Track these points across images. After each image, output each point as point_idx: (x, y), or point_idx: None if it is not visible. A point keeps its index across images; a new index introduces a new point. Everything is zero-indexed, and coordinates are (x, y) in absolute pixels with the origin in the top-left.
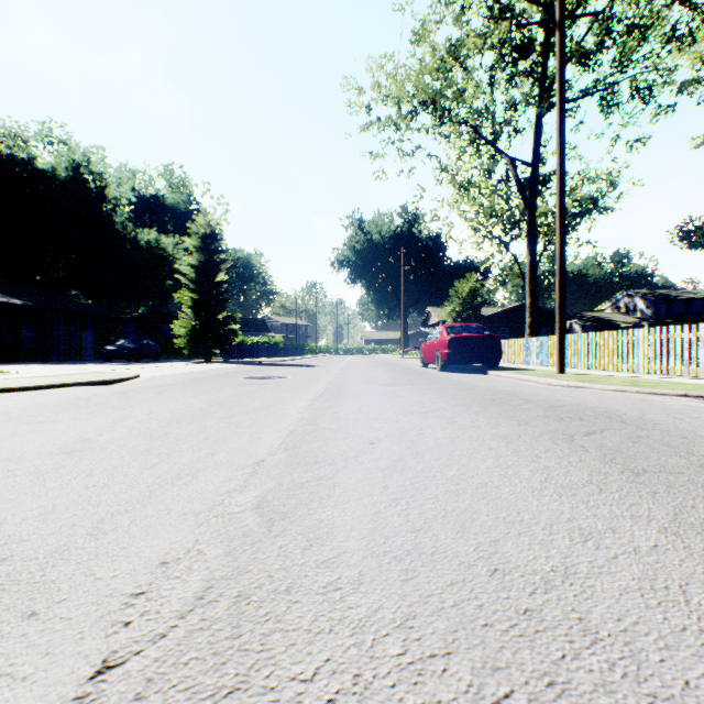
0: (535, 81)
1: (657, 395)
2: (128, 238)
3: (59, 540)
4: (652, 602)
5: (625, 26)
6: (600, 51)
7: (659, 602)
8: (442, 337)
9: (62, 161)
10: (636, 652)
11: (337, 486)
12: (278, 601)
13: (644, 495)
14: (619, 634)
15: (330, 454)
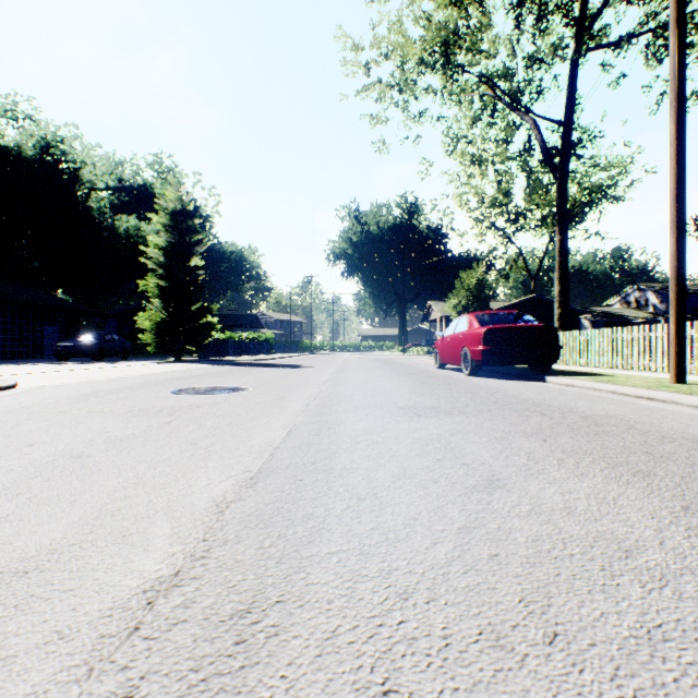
0: (568, 23)
1: None
2: (105, 225)
3: None
4: None
5: None
6: None
7: None
8: (473, 328)
9: (28, 138)
10: None
11: None
12: None
13: None
14: None
15: None
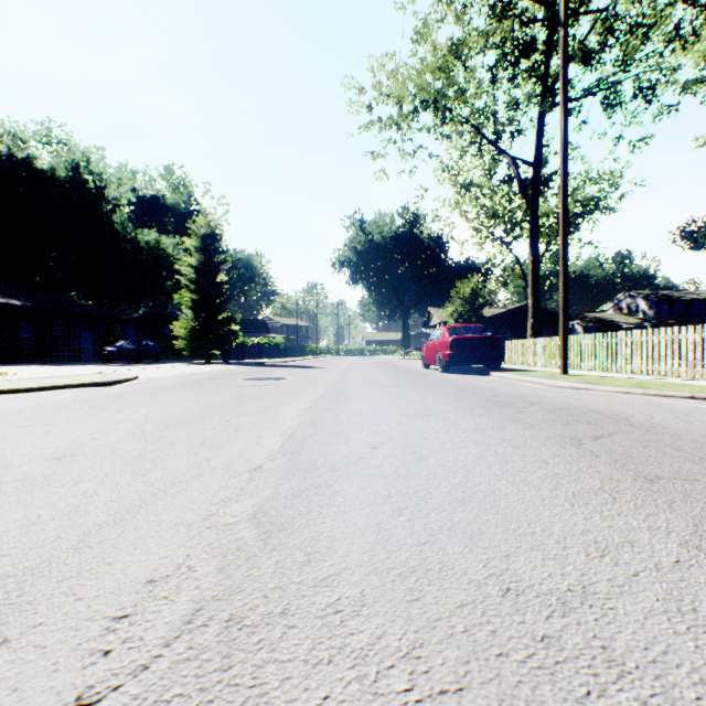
0: (537, 81)
1: (663, 397)
2: (128, 238)
3: (41, 555)
4: (681, 627)
5: (628, 25)
6: (602, 49)
7: (688, 627)
8: (444, 338)
9: (61, 161)
10: (668, 688)
11: (337, 494)
12: (273, 625)
13: (660, 504)
14: (648, 665)
15: (330, 460)
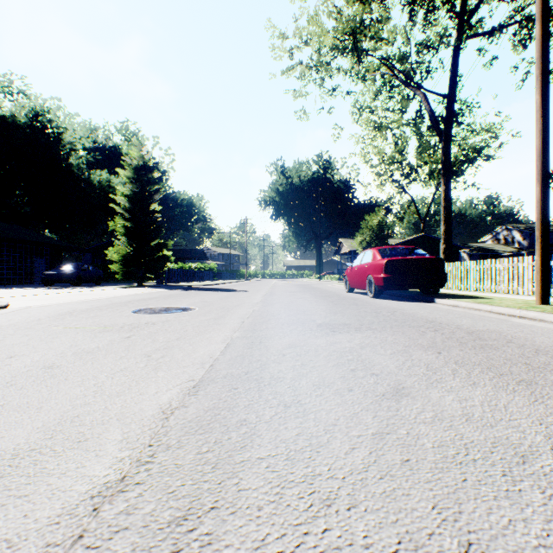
0: (451, 16)
1: None
2: (82, 178)
3: None
4: None
5: None
6: None
7: None
8: (376, 260)
9: (21, 109)
10: None
11: None
12: None
13: None
14: None
15: None
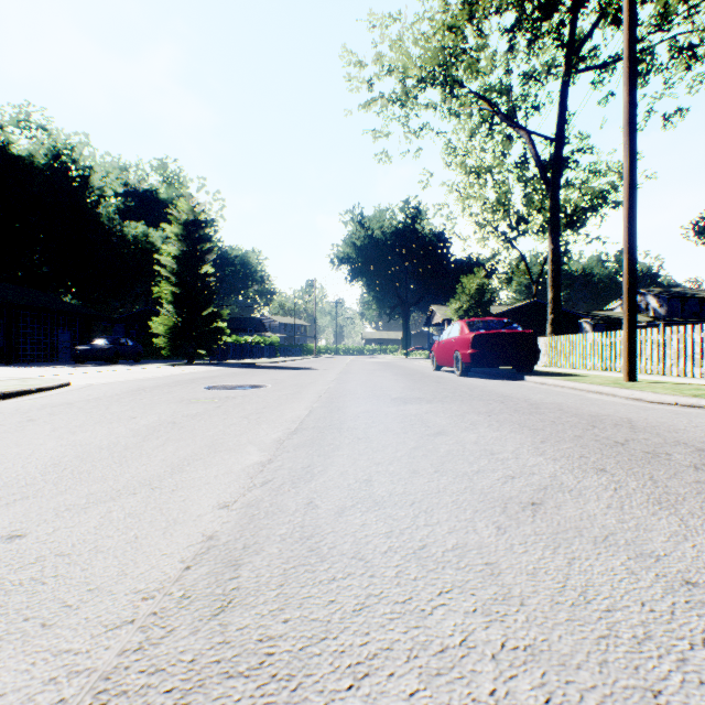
0: (559, 45)
1: None
2: (114, 231)
3: None
4: None
5: None
6: None
7: None
8: (463, 334)
9: (40, 147)
10: None
11: None
12: None
13: None
14: None
15: None
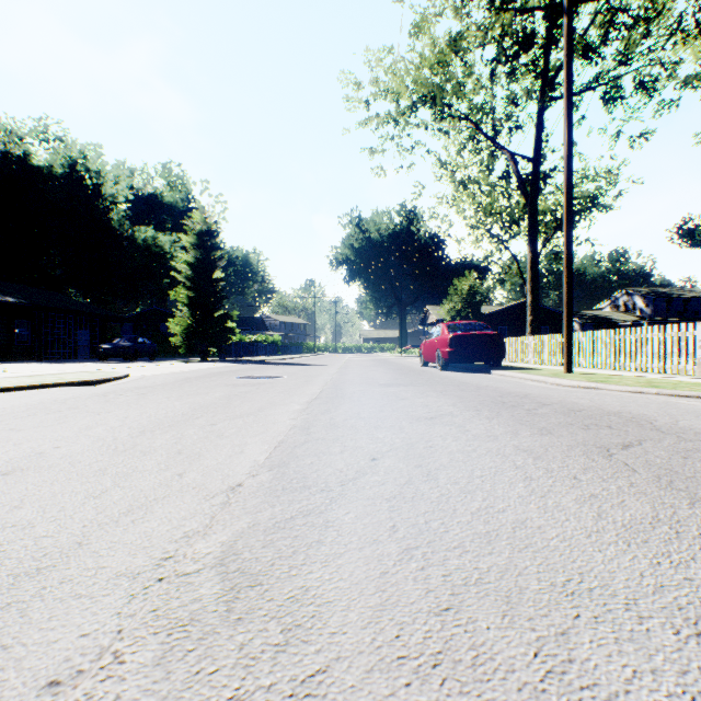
0: (536, 75)
1: (679, 397)
2: (125, 235)
3: None
4: None
5: (630, 17)
6: (604, 42)
7: None
8: (443, 335)
9: (58, 158)
10: None
11: (330, 526)
12: None
13: None
14: None
15: (323, 475)
